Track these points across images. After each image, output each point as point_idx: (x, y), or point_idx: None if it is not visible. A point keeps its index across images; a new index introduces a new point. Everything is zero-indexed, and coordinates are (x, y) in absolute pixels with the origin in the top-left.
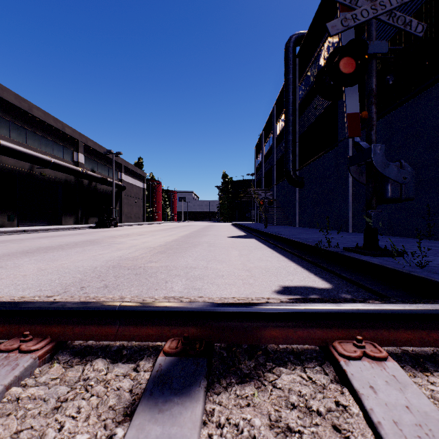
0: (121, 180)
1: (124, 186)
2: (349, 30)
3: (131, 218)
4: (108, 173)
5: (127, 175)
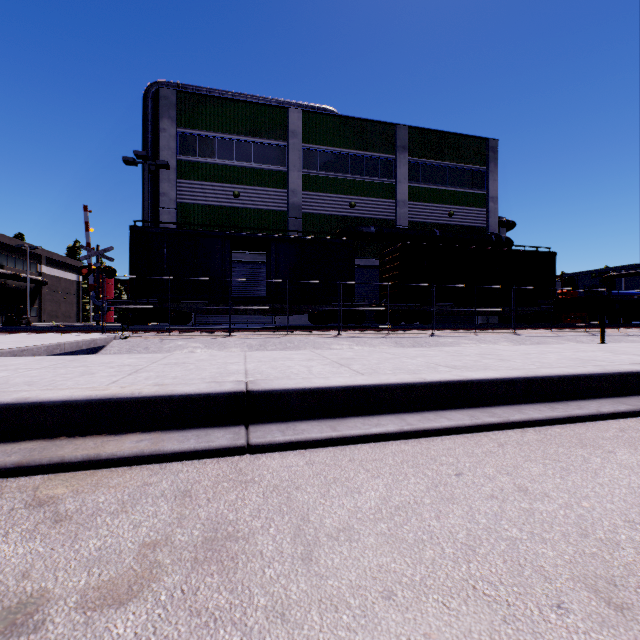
0: (42, 273)
1: (45, 281)
2: (90, 258)
3: (57, 317)
4: (23, 267)
5: (52, 267)
